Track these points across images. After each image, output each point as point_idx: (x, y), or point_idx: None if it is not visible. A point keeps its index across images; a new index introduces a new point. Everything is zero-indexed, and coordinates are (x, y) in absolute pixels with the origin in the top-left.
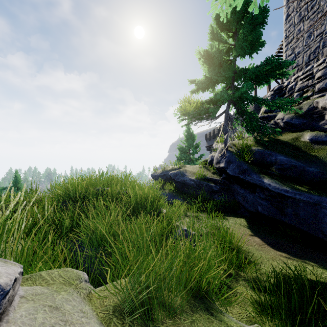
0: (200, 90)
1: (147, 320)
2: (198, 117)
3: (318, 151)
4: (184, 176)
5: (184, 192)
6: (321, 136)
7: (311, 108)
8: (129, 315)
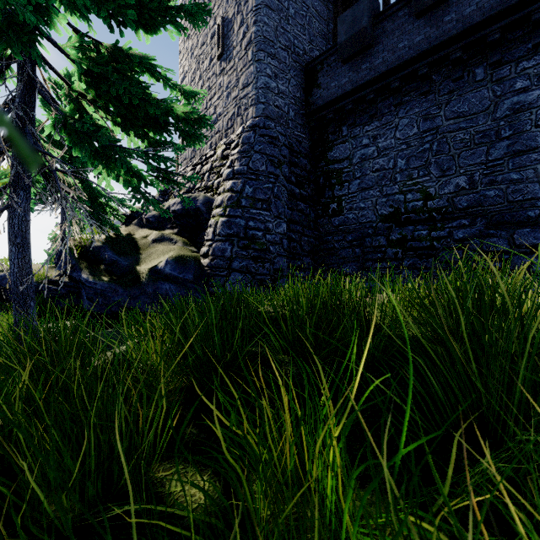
0: None
1: None
2: None
3: (149, 249)
4: None
5: None
6: (159, 235)
7: (169, 208)
8: None
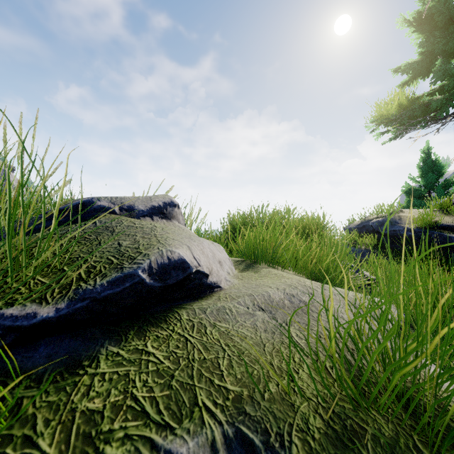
0: (419, 77)
1: (252, 262)
2: (412, 122)
3: None
4: (395, 225)
5: (395, 250)
6: None
7: None
8: (242, 262)
